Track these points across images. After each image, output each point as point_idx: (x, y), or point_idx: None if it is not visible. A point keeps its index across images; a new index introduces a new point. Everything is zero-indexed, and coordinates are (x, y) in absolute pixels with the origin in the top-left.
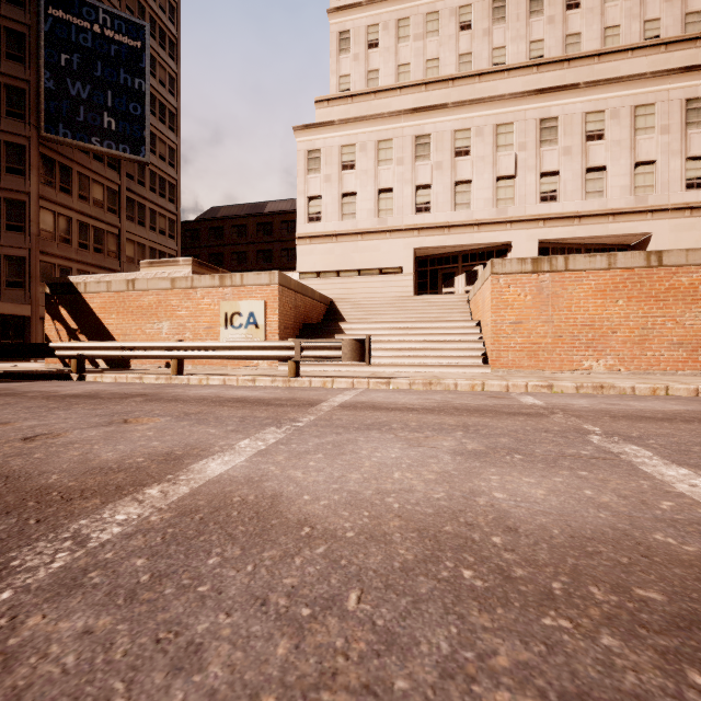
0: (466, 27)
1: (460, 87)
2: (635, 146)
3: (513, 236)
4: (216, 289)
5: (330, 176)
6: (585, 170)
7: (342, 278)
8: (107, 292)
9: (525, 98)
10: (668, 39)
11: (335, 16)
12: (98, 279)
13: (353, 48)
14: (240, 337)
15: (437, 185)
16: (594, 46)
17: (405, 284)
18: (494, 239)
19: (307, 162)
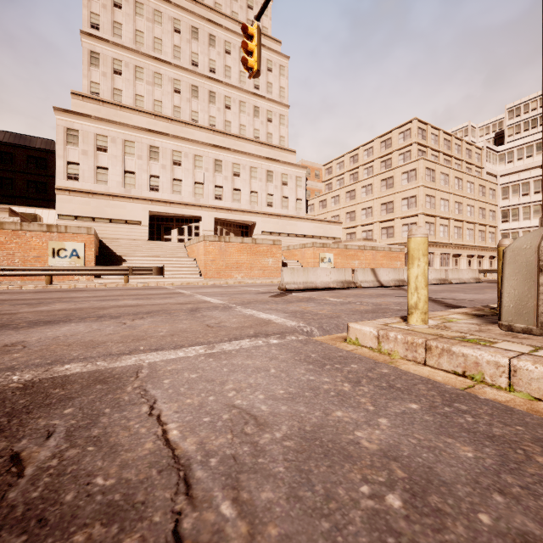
0: (177, 92)
1: (175, 125)
2: (251, 184)
3: (203, 213)
4: (44, 233)
5: (87, 152)
6: (233, 189)
7: (97, 223)
8: None
9: (208, 146)
10: (262, 142)
11: (87, 38)
12: None
13: (102, 67)
14: (65, 263)
15: (163, 178)
16: (236, 131)
17: (143, 231)
18: (194, 213)
19: (66, 136)
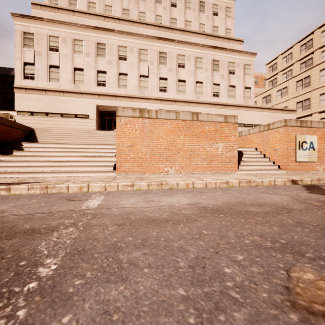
0: None
1: (122, 24)
2: (196, 74)
3: (147, 105)
4: None
5: (41, 52)
6: (177, 80)
7: (49, 117)
8: None
9: (152, 39)
10: (207, 33)
11: None
12: None
13: None
14: None
15: (109, 72)
16: (182, 27)
17: (91, 124)
18: (138, 106)
19: (23, 39)
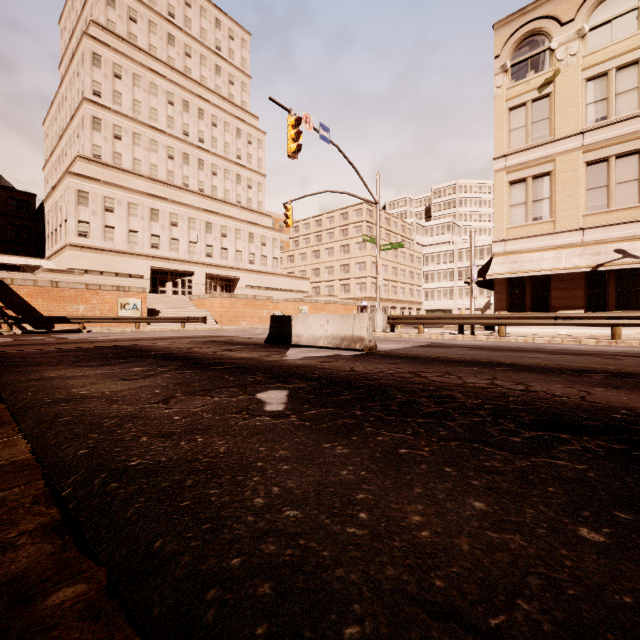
0: (171, 158)
1: (171, 189)
2: (236, 244)
3: (196, 269)
4: (115, 292)
5: (96, 212)
6: (221, 248)
7: (105, 276)
8: (34, 286)
9: (201, 210)
10: (244, 207)
11: (90, 104)
12: (25, 278)
13: (103, 132)
14: (129, 314)
15: (163, 237)
16: (222, 195)
17: (146, 284)
18: (188, 269)
19: (77, 197)
